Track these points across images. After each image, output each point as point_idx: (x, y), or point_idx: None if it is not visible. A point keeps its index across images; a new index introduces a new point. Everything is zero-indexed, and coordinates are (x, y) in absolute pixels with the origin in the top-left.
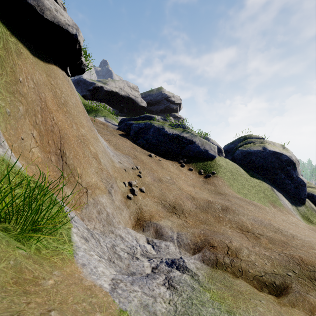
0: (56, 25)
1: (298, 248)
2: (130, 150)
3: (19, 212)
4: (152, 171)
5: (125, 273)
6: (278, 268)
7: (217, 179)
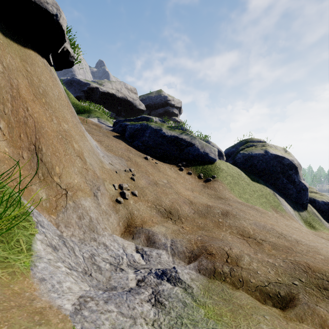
0: (31, 2)
1: (304, 253)
2: (123, 152)
3: None
4: (147, 174)
5: (103, 288)
6: (282, 277)
7: (218, 184)
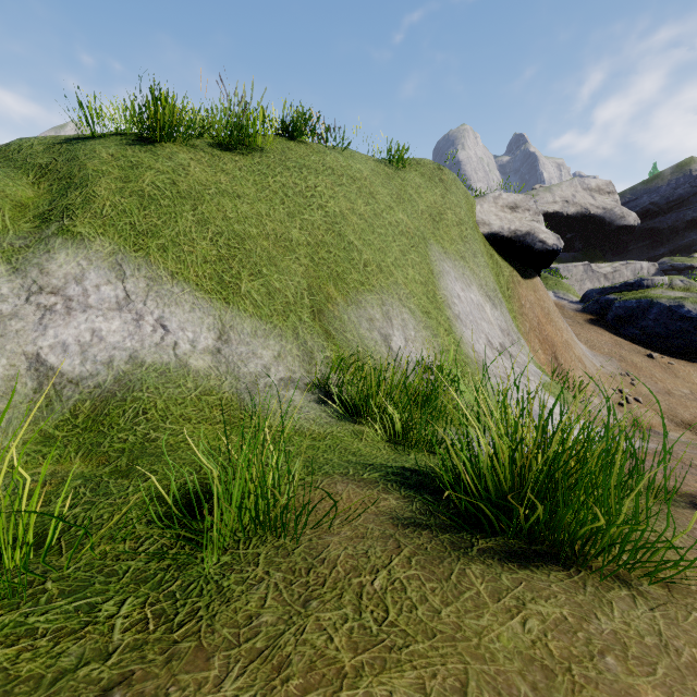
0: (544, 249)
1: None
2: (611, 348)
3: (568, 392)
4: (653, 380)
5: None
6: None
7: None
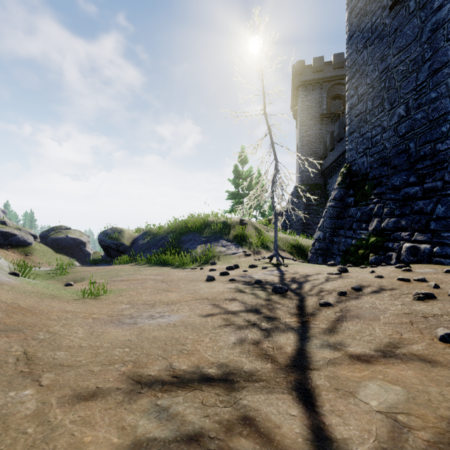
0: None
1: None
2: None
3: None
4: None
5: None
6: None
7: (33, 257)
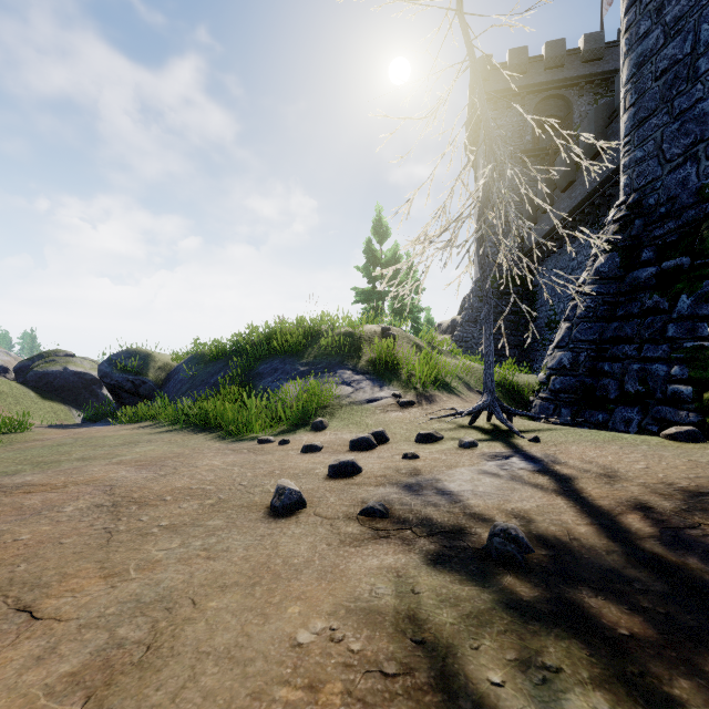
0: None
1: None
2: None
3: None
4: None
5: None
6: None
7: None
